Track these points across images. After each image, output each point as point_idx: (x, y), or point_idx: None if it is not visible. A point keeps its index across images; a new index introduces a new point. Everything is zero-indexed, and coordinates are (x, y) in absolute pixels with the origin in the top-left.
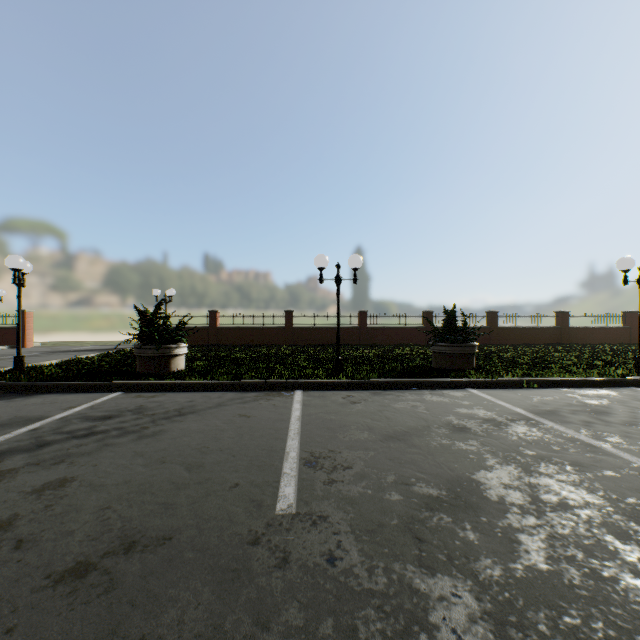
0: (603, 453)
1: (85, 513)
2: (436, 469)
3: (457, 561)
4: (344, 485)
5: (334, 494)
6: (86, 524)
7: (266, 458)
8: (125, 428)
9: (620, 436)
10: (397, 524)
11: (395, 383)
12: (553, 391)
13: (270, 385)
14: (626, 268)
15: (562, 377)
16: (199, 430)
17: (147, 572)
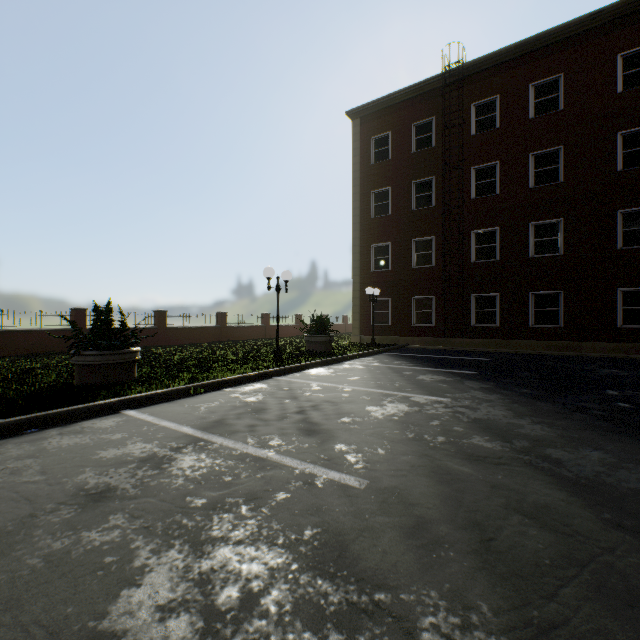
0: (272, 466)
1: None
2: None
3: None
4: None
5: None
6: None
7: None
8: None
9: (279, 435)
10: None
11: None
12: (220, 393)
13: None
14: (270, 276)
15: (226, 376)
16: None
17: None
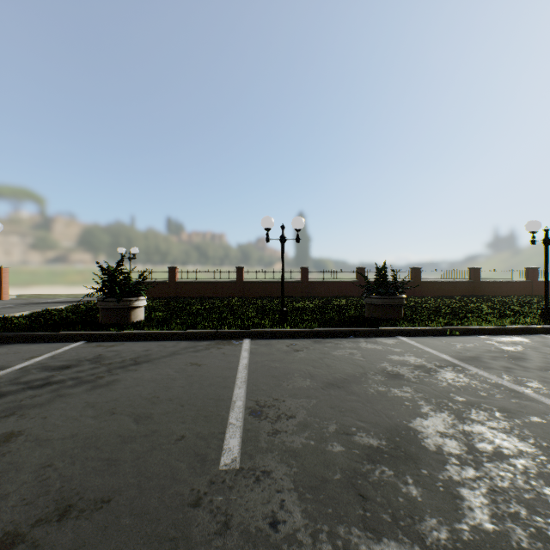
0: (527, 398)
1: (24, 472)
2: (375, 417)
3: (402, 522)
4: (288, 436)
5: (278, 446)
6: (23, 485)
7: (213, 408)
8: (81, 378)
9: (539, 381)
10: (340, 479)
11: (334, 332)
12: (473, 338)
13: (221, 334)
14: (534, 230)
15: (480, 325)
16: (151, 379)
17: (78, 544)
